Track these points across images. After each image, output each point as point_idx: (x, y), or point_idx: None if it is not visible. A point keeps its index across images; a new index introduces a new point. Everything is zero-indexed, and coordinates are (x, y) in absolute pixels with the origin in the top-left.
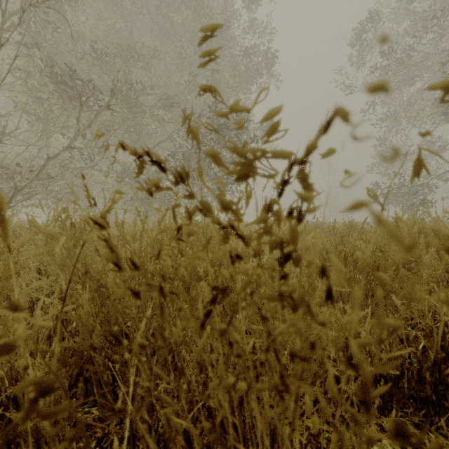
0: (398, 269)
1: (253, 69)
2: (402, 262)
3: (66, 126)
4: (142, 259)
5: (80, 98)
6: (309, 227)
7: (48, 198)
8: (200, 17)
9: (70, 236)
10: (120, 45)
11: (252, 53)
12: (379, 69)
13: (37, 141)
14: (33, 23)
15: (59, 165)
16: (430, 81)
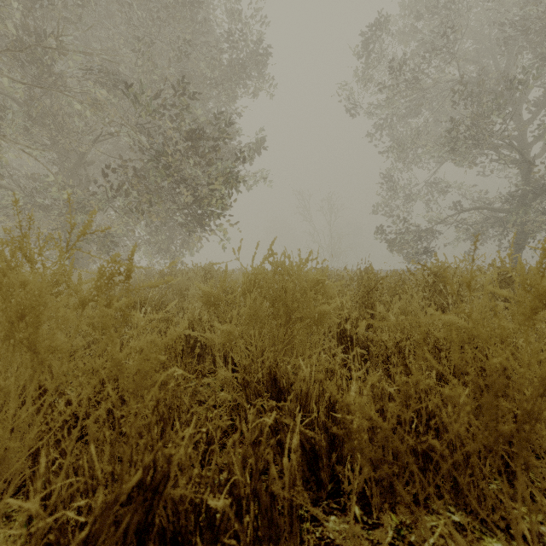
0: None
1: (239, 63)
2: None
3: None
4: None
5: None
6: (322, 275)
7: None
8: None
9: None
10: None
11: (238, 42)
12: (388, 88)
13: None
14: None
15: None
16: (435, 114)
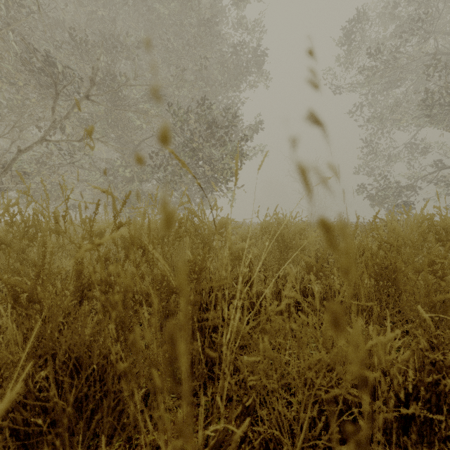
0: (418, 272)
1: (243, 66)
2: (423, 264)
3: (42, 118)
4: (84, 265)
5: (55, 86)
6: (303, 225)
7: (23, 196)
8: (188, 10)
9: (20, 234)
10: (103, 35)
11: (242, 50)
12: (366, 70)
13: (8, 133)
14: (4, 4)
15: (36, 160)
16: (414, 85)
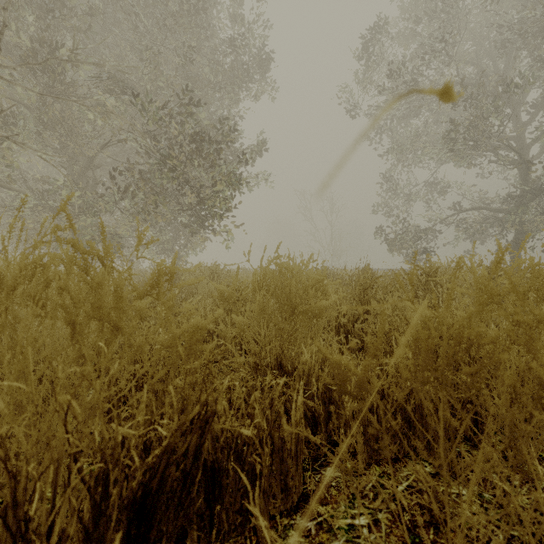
0: None
1: (242, 68)
2: None
3: None
4: None
5: None
6: (321, 275)
7: None
8: None
9: None
10: None
11: (241, 47)
12: (387, 91)
13: None
14: None
15: None
16: (435, 116)
